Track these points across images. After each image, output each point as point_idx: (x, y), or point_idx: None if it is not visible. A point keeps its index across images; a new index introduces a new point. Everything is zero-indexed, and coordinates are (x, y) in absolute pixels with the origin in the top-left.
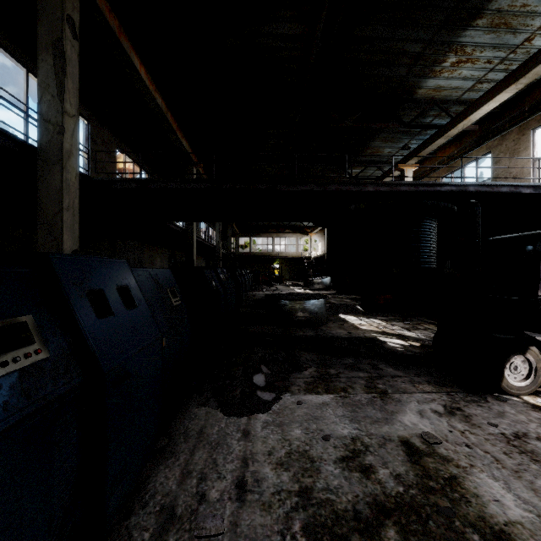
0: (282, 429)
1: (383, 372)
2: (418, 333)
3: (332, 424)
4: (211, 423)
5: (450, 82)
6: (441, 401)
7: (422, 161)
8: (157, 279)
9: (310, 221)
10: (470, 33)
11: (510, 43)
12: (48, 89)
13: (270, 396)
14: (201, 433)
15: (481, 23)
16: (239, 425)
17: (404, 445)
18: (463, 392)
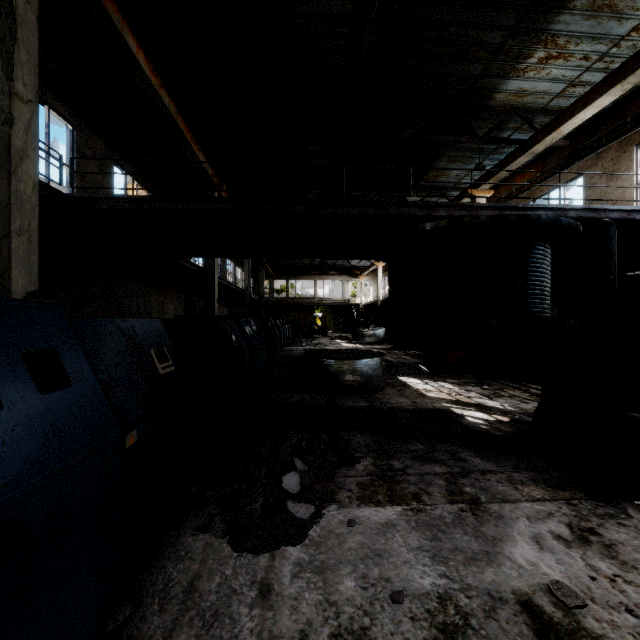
0: (325, 580)
1: (468, 464)
2: (503, 402)
3: (404, 567)
4: (210, 567)
5: (535, 84)
6: (562, 516)
7: (496, 187)
8: (132, 334)
9: (361, 257)
10: (565, 18)
11: (614, 33)
12: None
13: (306, 511)
14: (191, 590)
15: (579, 4)
16: (255, 572)
17: (527, 613)
18: (590, 499)
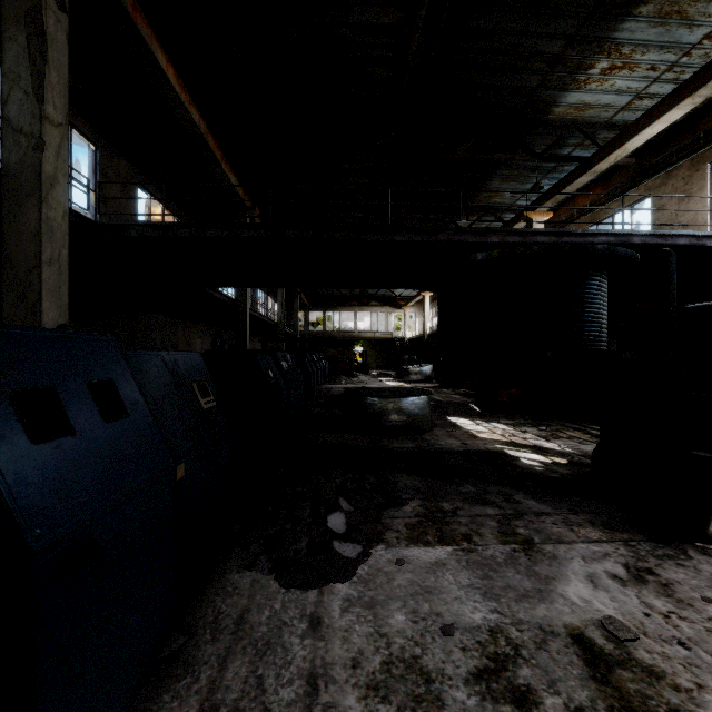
0: (375, 614)
1: (521, 506)
2: (562, 444)
3: (455, 603)
4: (259, 601)
5: (598, 97)
6: (619, 556)
7: (555, 209)
8: (176, 368)
9: (407, 287)
10: (629, 25)
11: (684, 41)
12: (19, 82)
13: (353, 551)
14: (241, 622)
15: (645, 11)
16: (304, 606)
17: (578, 645)
18: (649, 541)
